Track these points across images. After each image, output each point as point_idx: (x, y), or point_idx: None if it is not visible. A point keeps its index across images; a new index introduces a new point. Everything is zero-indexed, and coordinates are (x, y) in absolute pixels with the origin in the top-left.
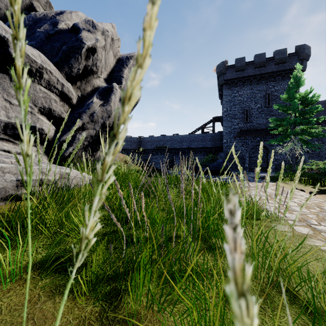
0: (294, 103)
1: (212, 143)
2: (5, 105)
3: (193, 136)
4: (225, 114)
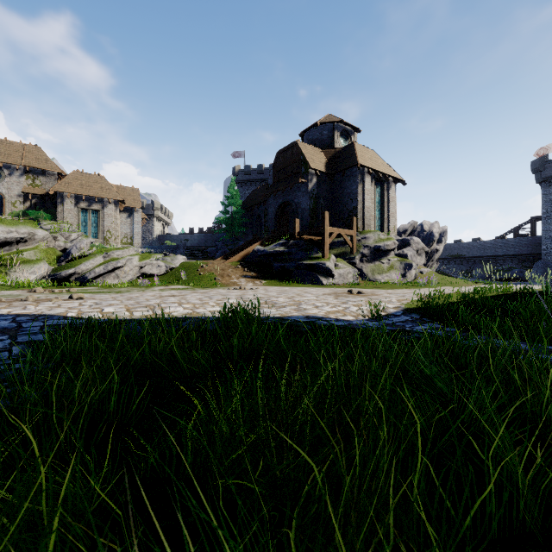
0: None
1: (529, 249)
2: (423, 260)
3: (500, 242)
4: (544, 217)
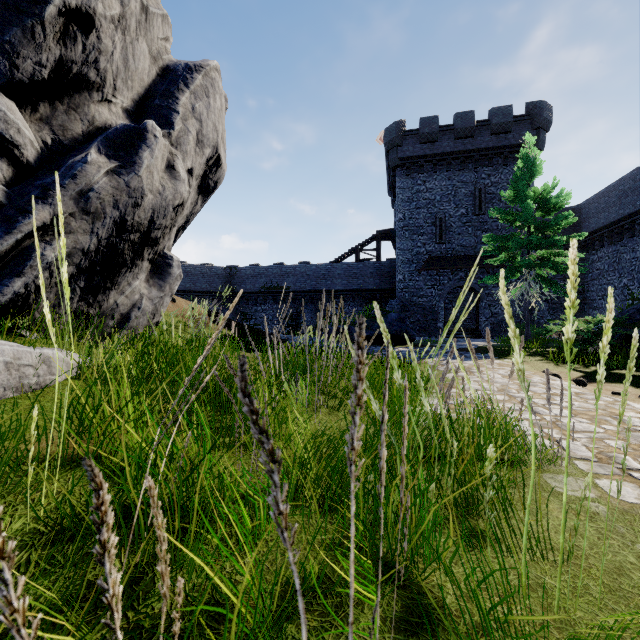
0: (528, 207)
1: (376, 281)
2: None
3: (339, 267)
4: (400, 226)
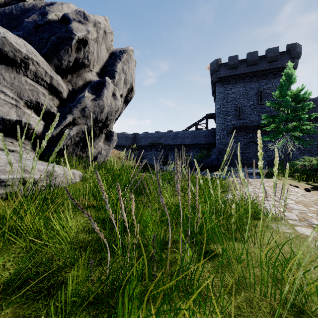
0: (286, 100)
1: (206, 139)
2: None
3: (187, 133)
4: (218, 111)
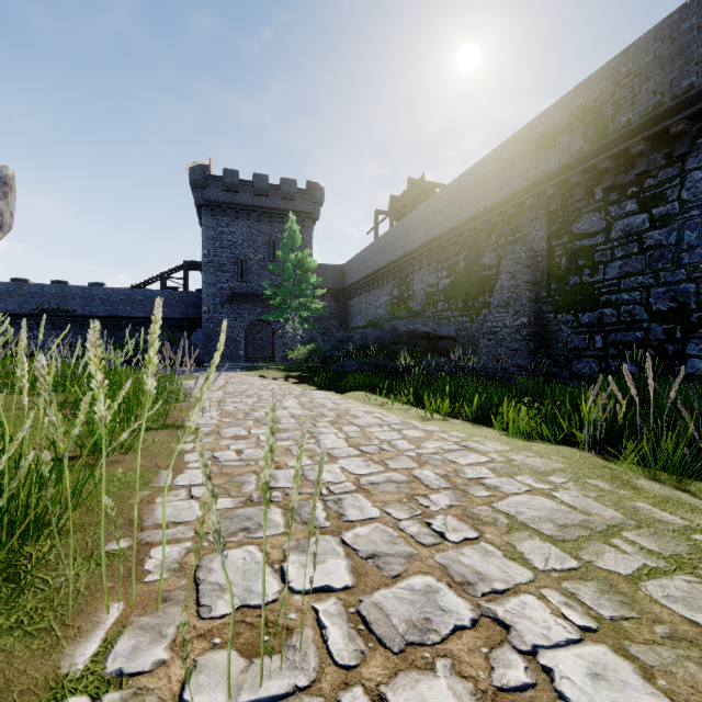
0: (290, 267)
1: (183, 311)
2: None
3: (141, 294)
4: (206, 261)
